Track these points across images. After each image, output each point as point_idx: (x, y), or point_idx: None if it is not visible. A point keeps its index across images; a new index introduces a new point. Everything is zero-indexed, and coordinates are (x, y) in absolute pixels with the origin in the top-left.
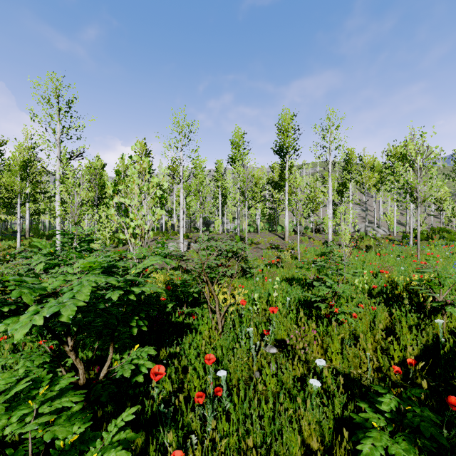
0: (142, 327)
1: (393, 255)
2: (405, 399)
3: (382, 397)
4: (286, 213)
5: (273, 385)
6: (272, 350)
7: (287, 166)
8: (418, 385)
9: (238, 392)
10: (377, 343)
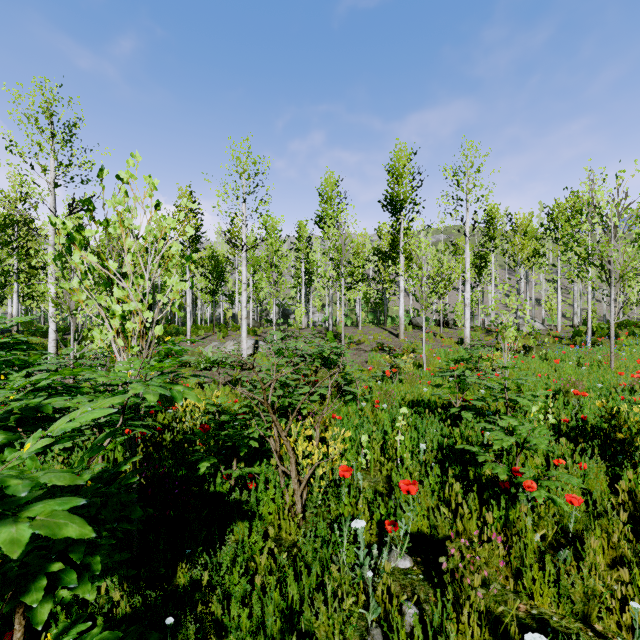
0: (76, 588)
1: (571, 361)
2: None
3: None
4: (400, 298)
5: None
6: (402, 562)
7: (402, 228)
8: None
9: None
10: (617, 550)
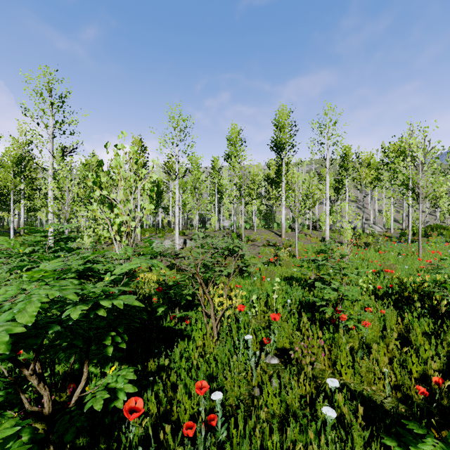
0: (119, 344)
1: (394, 253)
2: (446, 439)
3: (422, 443)
4: (282, 210)
5: (276, 406)
6: (273, 360)
7: (284, 162)
8: (445, 406)
9: (235, 414)
10: (391, 353)
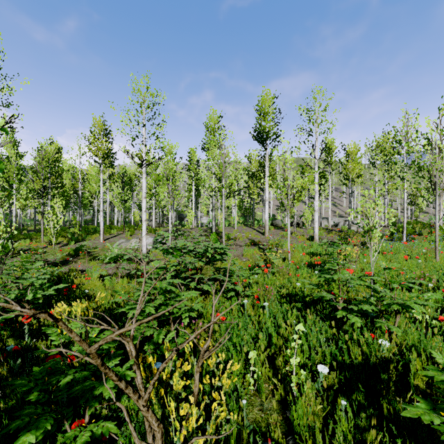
0: None
1: (403, 254)
2: None
3: None
4: (266, 205)
5: None
6: None
7: (267, 153)
8: None
9: None
10: None
